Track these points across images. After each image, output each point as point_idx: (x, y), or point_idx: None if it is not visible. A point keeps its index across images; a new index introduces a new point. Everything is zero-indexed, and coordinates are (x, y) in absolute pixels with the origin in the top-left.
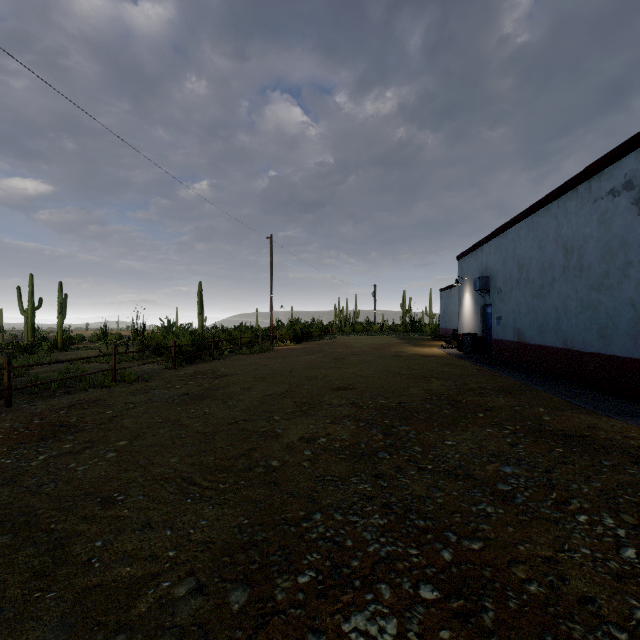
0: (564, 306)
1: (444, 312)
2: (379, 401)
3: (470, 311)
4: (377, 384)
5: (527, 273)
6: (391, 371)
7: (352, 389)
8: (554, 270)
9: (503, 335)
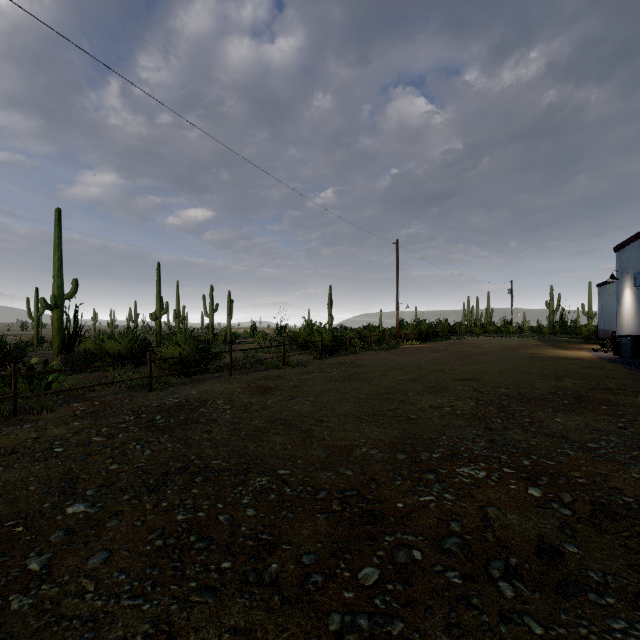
0: None
1: (602, 311)
2: (500, 390)
3: (631, 310)
4: (501, 379)
5: None
6: (519, 369)
7: (476, 380)
8: None
9: None
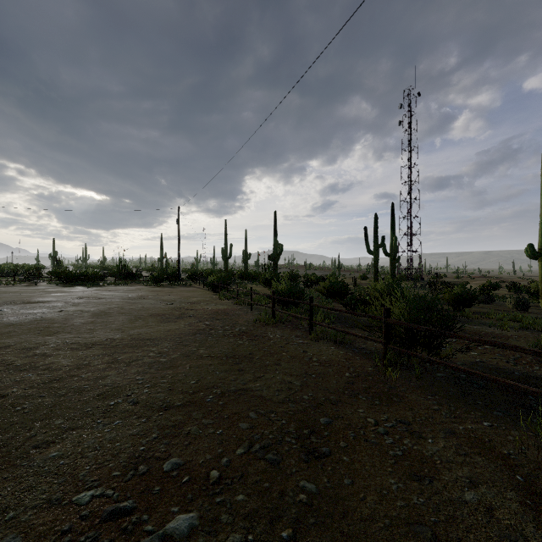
0: None
1: None
2: (19, 319)
3: None
4: None
5: None
6: None
7: (31, 324)
8: None
9: None
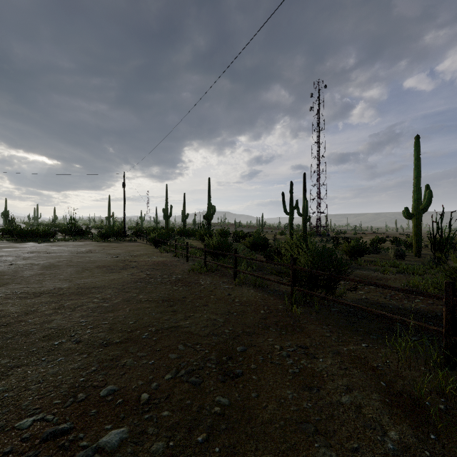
0: None
1: None
2: None
3: None
4: None
5: None
6: None
7: None
8: None
9: None
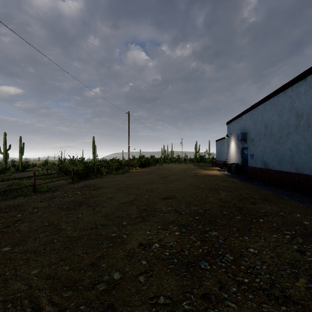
0: (296, 148)
1: (218, 152)
2: (192, 208)
3: (234, 151)
4: (188, 194)
5: (270, 130)
6: (195, 185)
7: (174, 198)
8: (289, 127)
9: (255, 164)
